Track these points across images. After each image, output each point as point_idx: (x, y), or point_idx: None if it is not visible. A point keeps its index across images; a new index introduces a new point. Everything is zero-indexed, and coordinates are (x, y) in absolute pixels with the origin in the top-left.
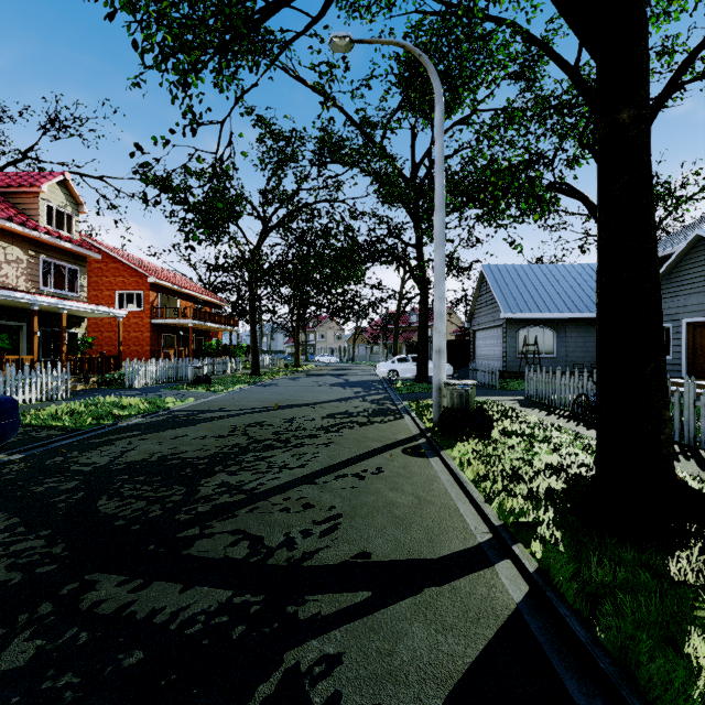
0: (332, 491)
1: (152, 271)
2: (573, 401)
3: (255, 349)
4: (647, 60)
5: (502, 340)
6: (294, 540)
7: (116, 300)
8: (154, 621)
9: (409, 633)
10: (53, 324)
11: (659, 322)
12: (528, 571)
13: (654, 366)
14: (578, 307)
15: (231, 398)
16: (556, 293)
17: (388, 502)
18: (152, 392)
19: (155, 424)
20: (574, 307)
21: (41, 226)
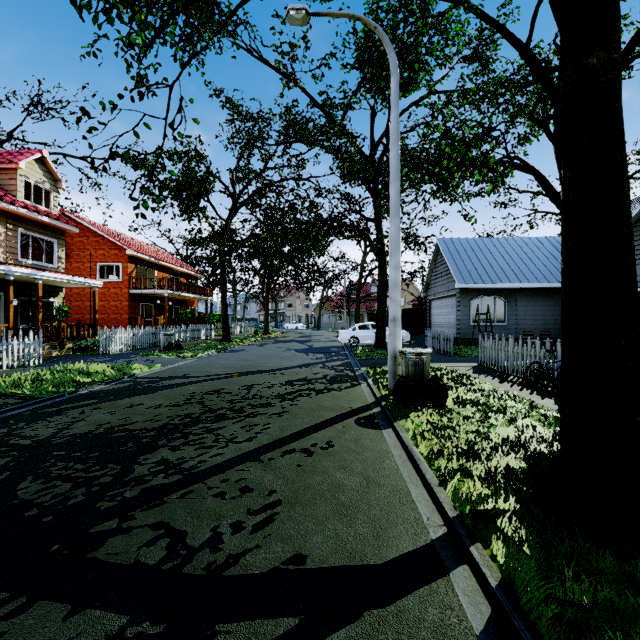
0: (275, 471)
1: (131, 245)
2: (526, 368)
3: (225, 317)
4: None
5: (456, 309)
6: (221, 537)
7: (96, 271)
8: None
9: None
10: (31, 293)
11: (634, 289)
12: (489, 584)
13: (630, 338)
14: (528, 278)
15: (198, 364)
16: (507, 265)
17: (334, 485)
18: (123, 358)
19: (115, 392)
20: (524, 278)
21: (19, 200)
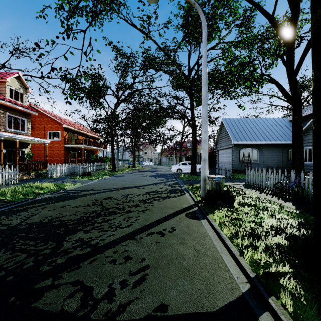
0: (144, 246)
1: (65, 122)
2: (273, 186)
3: (113, 159)
4: None
5: (232, 154)
6: (114, 291)
7: (47, 135)
8: None
9: None
10: (13, 146)
11: None
12: None
13: None
14: (269, 138)
15: (99, 183)
16: (258, 132)
17: (178, 255)
18: (60, 180)
19: (55, 198)
20: (267, 138)
21: (6, 98)
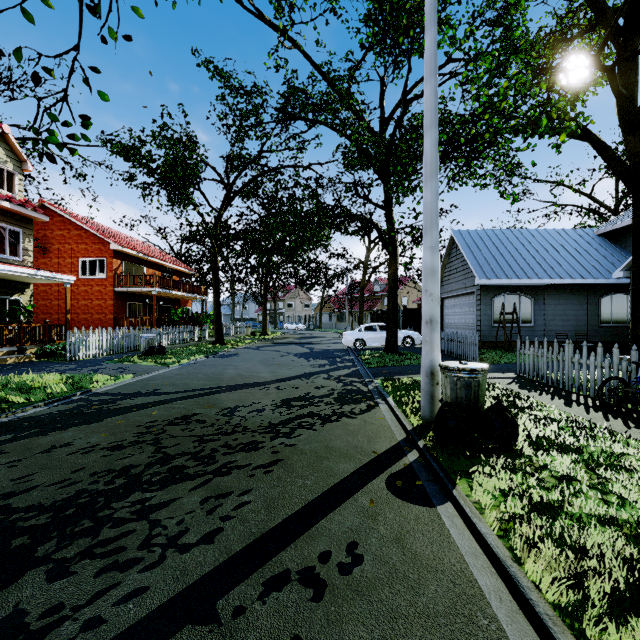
0: None
1: (117, 239)
2: (599, 386)
3: (218, 317)
4: None
5: (476, 308)
6: None
7: (78, 267)
8: None
9: None
10: None
11: None
12: None
13: None
14: (558, 273)
15: (177, 373)
16: (533, 258)
17: None
18: (90, 366)
19: (47, 419)
20: (553, 273)
21: None
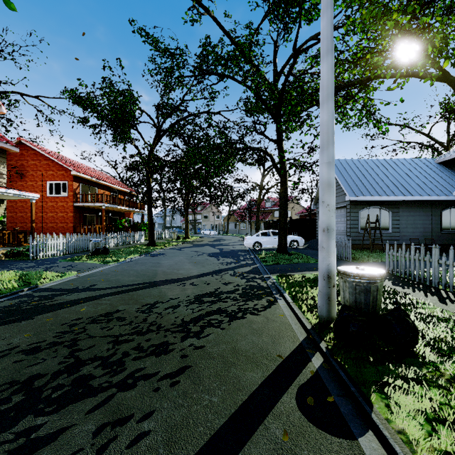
0: None
1: (76, 167)
2: None
3: (151, 226)
4: None
5: (346, 219)
6: None
7: (47, 188)
8: None
9: None
10: None
11: None
12: None
13: None
14: (410, 192)
15: (114, 270)
16: (389, 181)
17: None
18: (46, 264)
19: None
20: (406, 192)
21: None
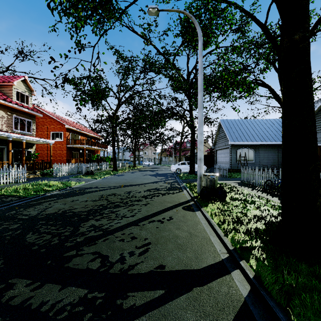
0: (146, 230)
1: (67, 122)
2: (264, 183)
3: (114, 159)
4: (308, 8)
5: (229, 154)
6: (125, 258)
7: (50, 136)
8: (41, 310)
9: (184, 318)
10: (19, 147)
11: (315, 143)
12: (249, 277)
13: (313, 166)
14: (265, 139)
15: (102, 181)
16: (254, 132)
17: (174, 236)
18: (65, 179)
19: (64, 194)
20: (263, 139)
21: (13, 101)
